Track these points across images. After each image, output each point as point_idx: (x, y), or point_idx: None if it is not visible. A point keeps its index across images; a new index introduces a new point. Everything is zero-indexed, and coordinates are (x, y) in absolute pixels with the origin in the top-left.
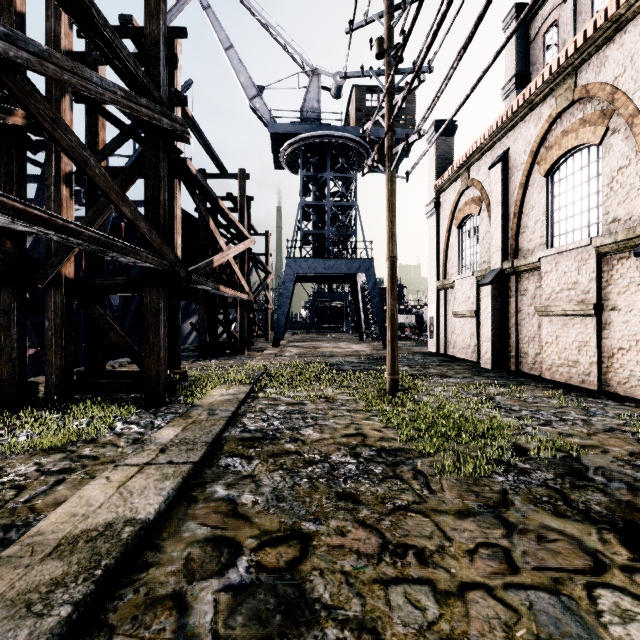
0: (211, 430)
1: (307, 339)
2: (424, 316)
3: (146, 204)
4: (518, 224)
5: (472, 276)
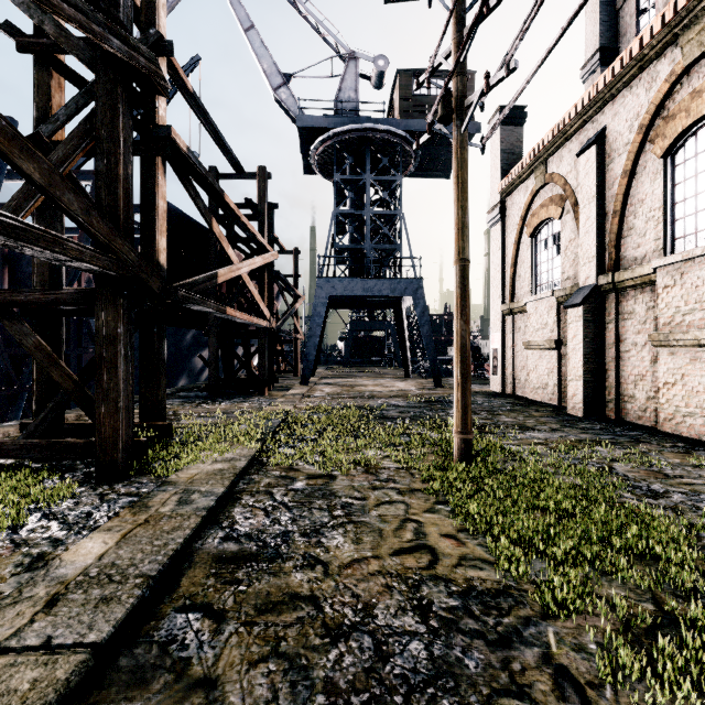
0: (167, 542)
1: (343, 375)
2: (481, 348)
3: (97, 179)
4: (620, 225)
5: (551, 296)
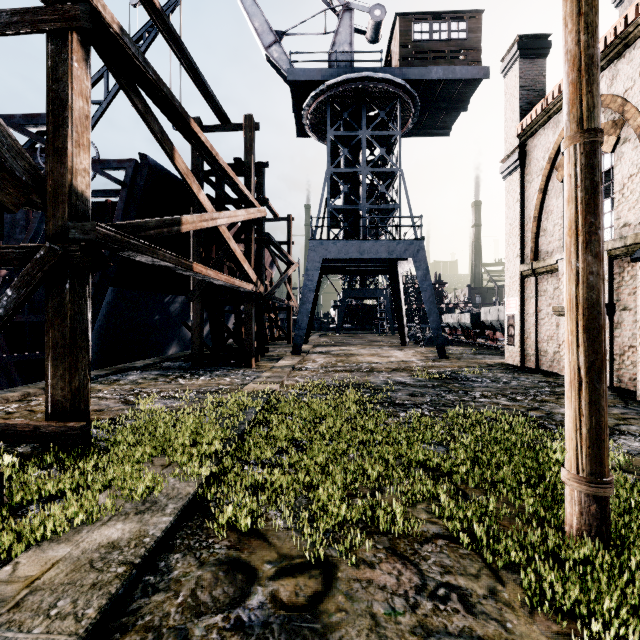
0: None
1: (336, 342)
2: (483, 315)
3: None
4: None
5: None
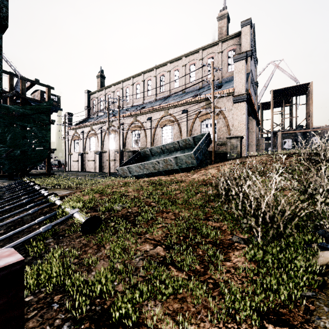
0: None
1: None
2: (61, 161)
3: None
4: (85, 145)
5: (77, 153)
